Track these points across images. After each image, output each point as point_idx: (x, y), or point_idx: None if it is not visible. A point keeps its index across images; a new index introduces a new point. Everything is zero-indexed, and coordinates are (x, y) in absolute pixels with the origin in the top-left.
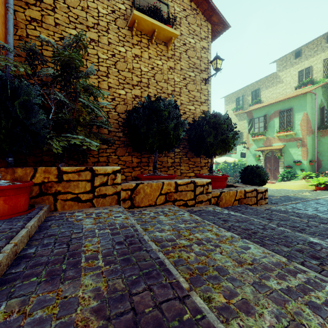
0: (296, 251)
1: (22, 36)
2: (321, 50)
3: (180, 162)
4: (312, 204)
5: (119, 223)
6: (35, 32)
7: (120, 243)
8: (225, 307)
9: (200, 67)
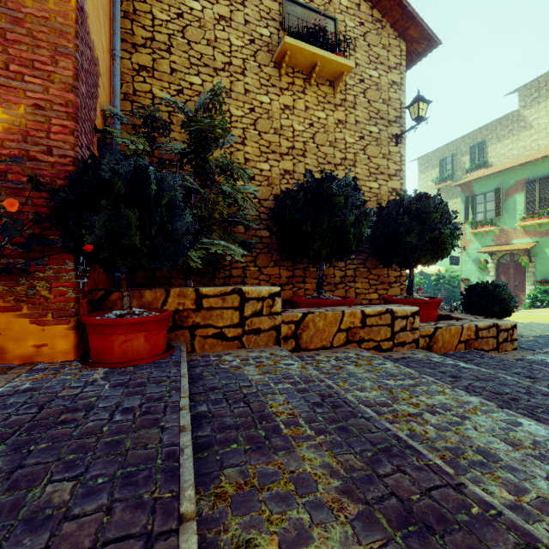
0: None
1: (128, 93)
2: None
3: (354, 276)
4: None
5: (298, 375)
6: (145, 85)
7: (319, 405)
8: (516, 506)
9: (387, 117)
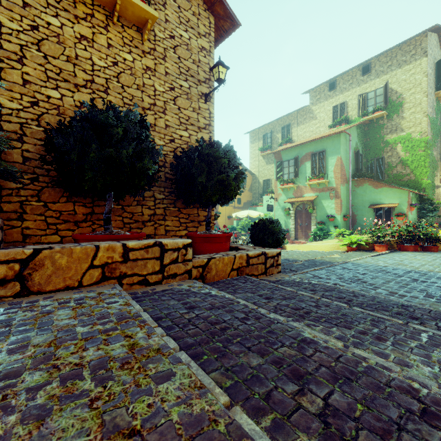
0: (271, 365)
1: None
2: (356, 84)
3: (164, 215)
4: (338, 269)
5: None
6: None
7: None
8: None
9: (197, 76)
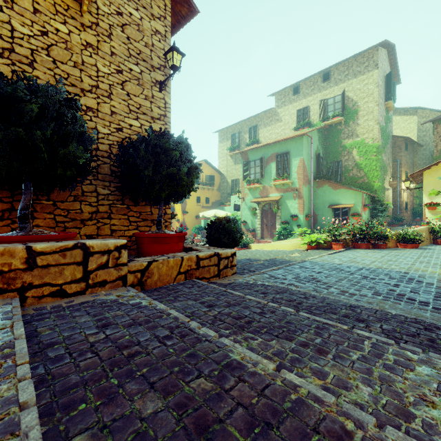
0: (172, 411)
1: None
2: (317, 90)
3: (110, 212)
4: (295, 269)
5: None
6: None
7: None
8: None
9: (150, 61)
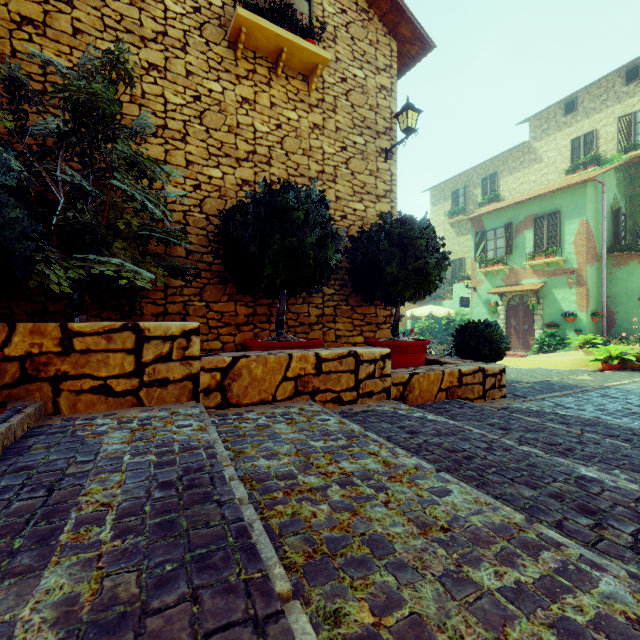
0: (549, 498)
1: (3, 53)
2: (614, 100)
3: (334, 315)
4: (593, 397)
5: (182, 441)
6: (31, 45)
7: (167, 486)
8: (369, 637)
9: (375, 127)
